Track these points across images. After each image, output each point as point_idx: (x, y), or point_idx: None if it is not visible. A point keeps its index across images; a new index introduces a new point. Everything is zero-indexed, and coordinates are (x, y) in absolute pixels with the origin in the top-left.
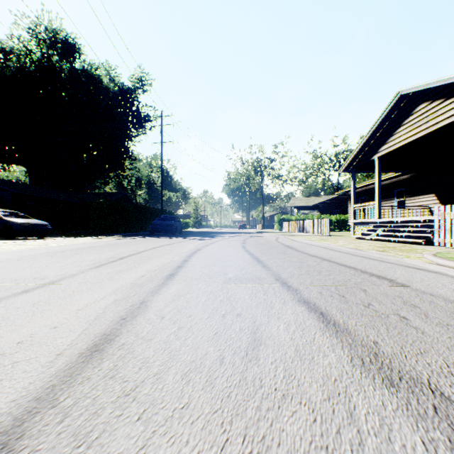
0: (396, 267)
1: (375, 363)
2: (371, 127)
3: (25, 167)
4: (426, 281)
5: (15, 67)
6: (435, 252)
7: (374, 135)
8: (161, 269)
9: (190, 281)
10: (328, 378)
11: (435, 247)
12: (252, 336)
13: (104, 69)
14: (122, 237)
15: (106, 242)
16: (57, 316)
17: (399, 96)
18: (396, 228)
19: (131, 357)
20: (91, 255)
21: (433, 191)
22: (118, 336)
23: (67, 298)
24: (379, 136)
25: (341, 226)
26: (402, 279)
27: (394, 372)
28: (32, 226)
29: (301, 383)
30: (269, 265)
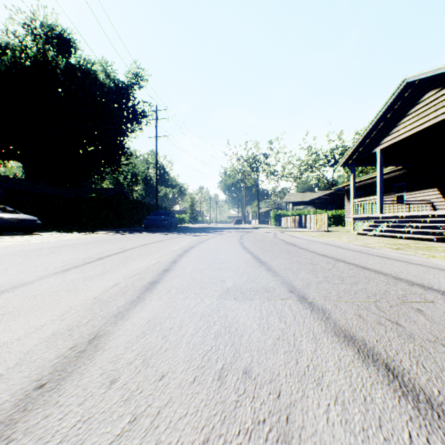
0: (432, 270)
1: None
2: (373, 118)
3: (21, 162)
4: None
5: (10, 61)
6: None
7: (376, 127)
8: (142, 273)
9: (175, 295)
10: None
11: None
12: None
13: (100, 65)
14: (114, 232)
15: (93, 239)
16: None
17: (404, 84)
18: (402, 224)
19: None
20: (69, 253)
21: (435, 185)
22: None
23: None
24: (381, 128)
25: (337, 222)
26: None
27: None
28: (20, 221)
29: None
30: (275, 268)
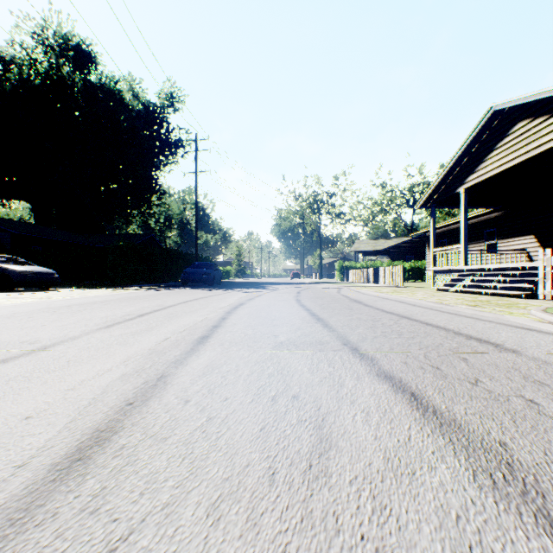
0: (499, 326)
1: (514, 483)
2: (456, 151)
3: (30, 202)
4: (544, 346)
5: (17, 79)
6: (545, 308)
7: (460, 162)
8: (191, 329)
9: (228, 347)
10: (445, 513)
11: (540, 301)
12: (316, 433)
13: (126, 83)
14: (146, 288)
15: (125, 295)
16: (36, 398)
17: (491, 113)
18: (488, 277)
19: (131, 472)
20: (104, 310)
21: (532, 231)
22: (116, 433)
23: (57, 371)
24: (465, 163)
25: (417, 275)
26: (511, 344)
27: (549, 502)
28: (35, 275)
29: (402, 524)
30: (333, 324)
